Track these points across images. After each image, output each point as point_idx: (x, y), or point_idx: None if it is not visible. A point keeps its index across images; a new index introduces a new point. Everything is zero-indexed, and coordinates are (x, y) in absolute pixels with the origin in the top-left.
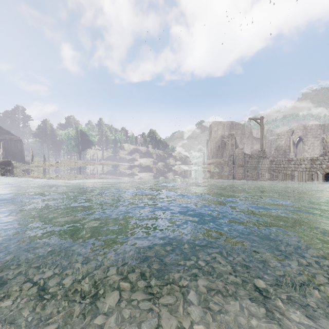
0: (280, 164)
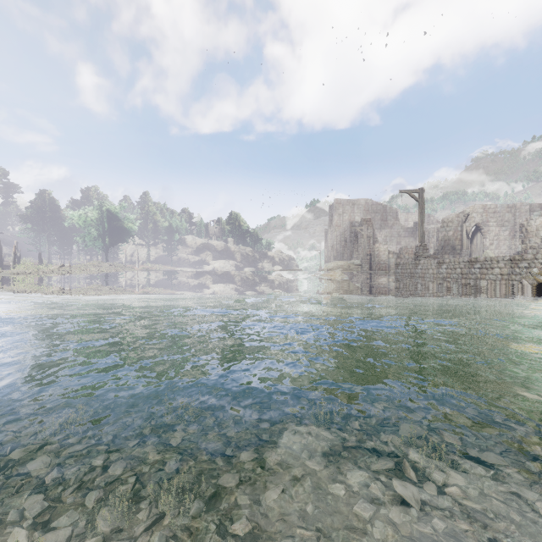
0: (455, 269)
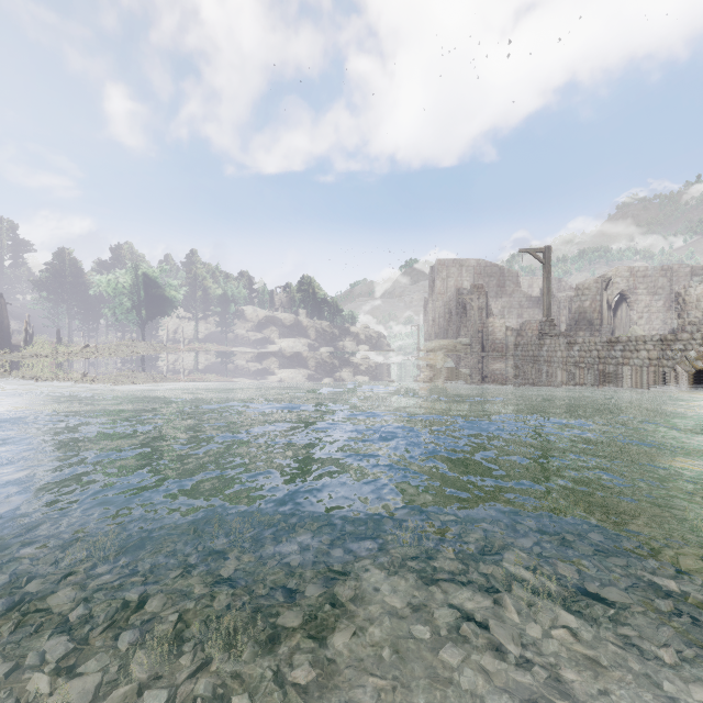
0: (590, 351)
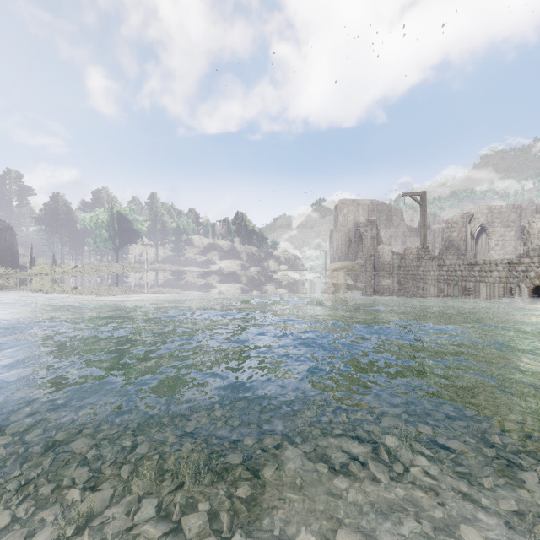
0: (455, 271)
